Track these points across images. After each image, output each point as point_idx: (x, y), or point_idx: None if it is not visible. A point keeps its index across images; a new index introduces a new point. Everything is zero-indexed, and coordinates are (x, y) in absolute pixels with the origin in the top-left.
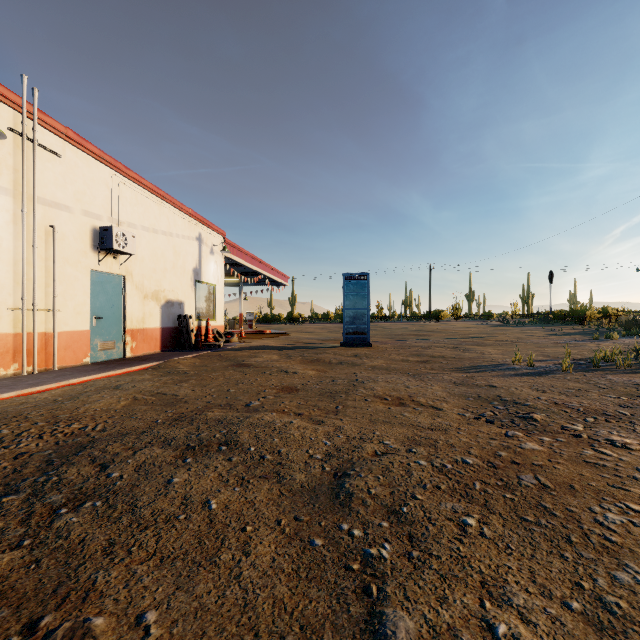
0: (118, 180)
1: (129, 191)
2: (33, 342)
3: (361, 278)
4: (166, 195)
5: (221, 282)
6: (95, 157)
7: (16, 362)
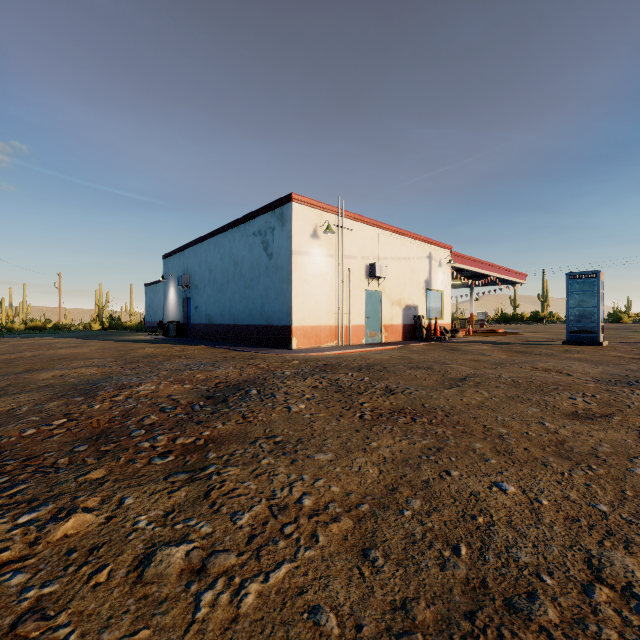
0: (378, 232)
1: (383, 237)
2: (342, 330)
3: (589, 276)
4: (405, 232)
5: (448, 288)
6: (367, 224)
7: (336, 339)
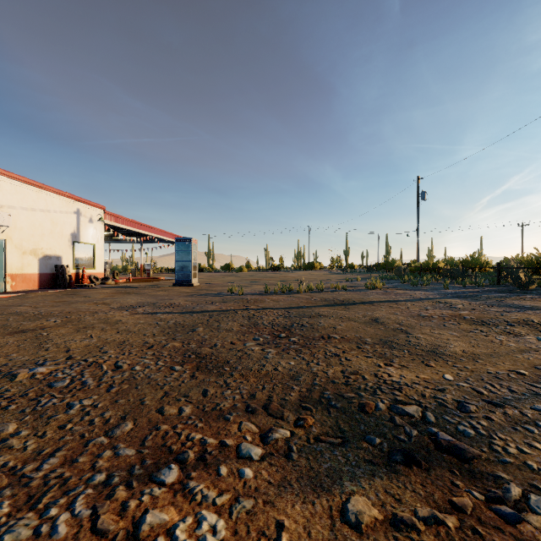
0: None
1: (9, 185)
2: None
3: (187, 241)
4: (43, 185)
5: (101, 242)
6: None
7: None
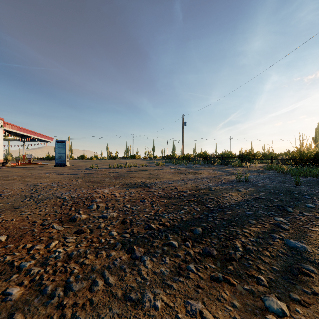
0: None
1: None
2: None
3: (63, 142)
4: None
5: (1, 140)
6: None
7: None
